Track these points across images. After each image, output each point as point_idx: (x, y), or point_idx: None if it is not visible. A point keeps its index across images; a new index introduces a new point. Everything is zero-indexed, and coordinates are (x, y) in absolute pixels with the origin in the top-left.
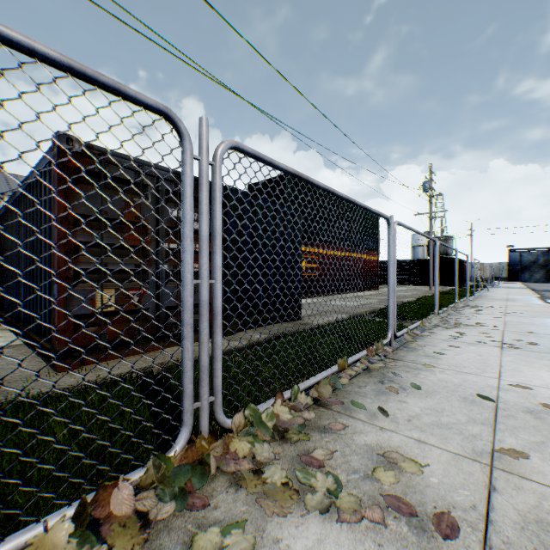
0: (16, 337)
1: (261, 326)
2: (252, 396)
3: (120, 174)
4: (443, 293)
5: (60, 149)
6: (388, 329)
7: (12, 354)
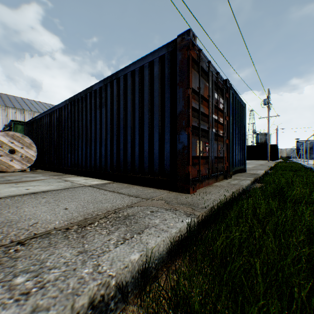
0: (97, 179)
1: (233, 175)
2: None
3: (203, 65)
4: (283, 162)
5: (190, 41)
6: None
7: (123, 186)
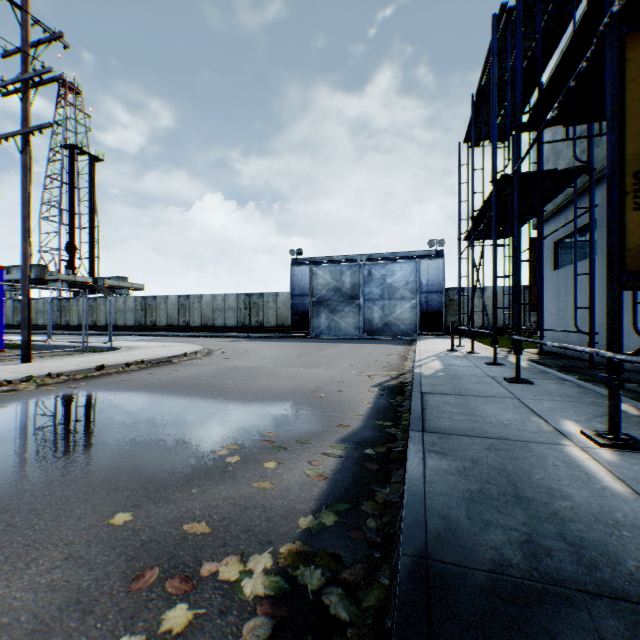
0: None
1: None
2: None
3: None
4: None
5: None
6: None
7: None
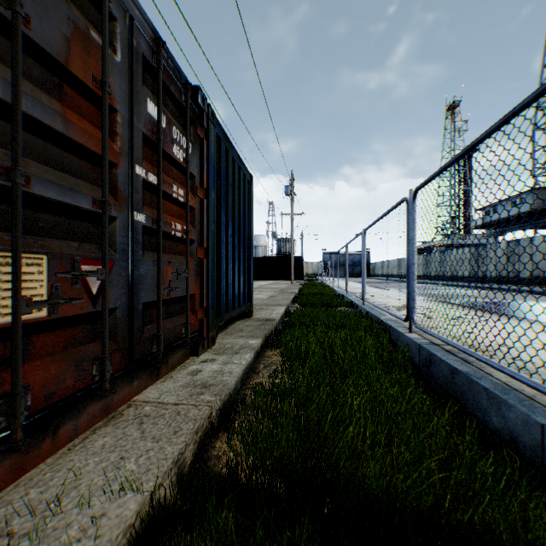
0: None
1: (225, 329)
2: (465, 444)
3: None
4: (311, 285)
5: None
6: (413, 313)
7: None
